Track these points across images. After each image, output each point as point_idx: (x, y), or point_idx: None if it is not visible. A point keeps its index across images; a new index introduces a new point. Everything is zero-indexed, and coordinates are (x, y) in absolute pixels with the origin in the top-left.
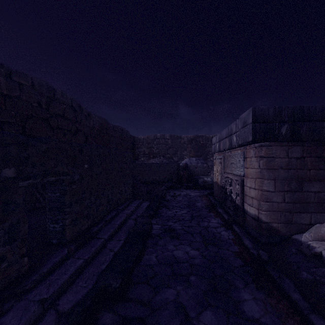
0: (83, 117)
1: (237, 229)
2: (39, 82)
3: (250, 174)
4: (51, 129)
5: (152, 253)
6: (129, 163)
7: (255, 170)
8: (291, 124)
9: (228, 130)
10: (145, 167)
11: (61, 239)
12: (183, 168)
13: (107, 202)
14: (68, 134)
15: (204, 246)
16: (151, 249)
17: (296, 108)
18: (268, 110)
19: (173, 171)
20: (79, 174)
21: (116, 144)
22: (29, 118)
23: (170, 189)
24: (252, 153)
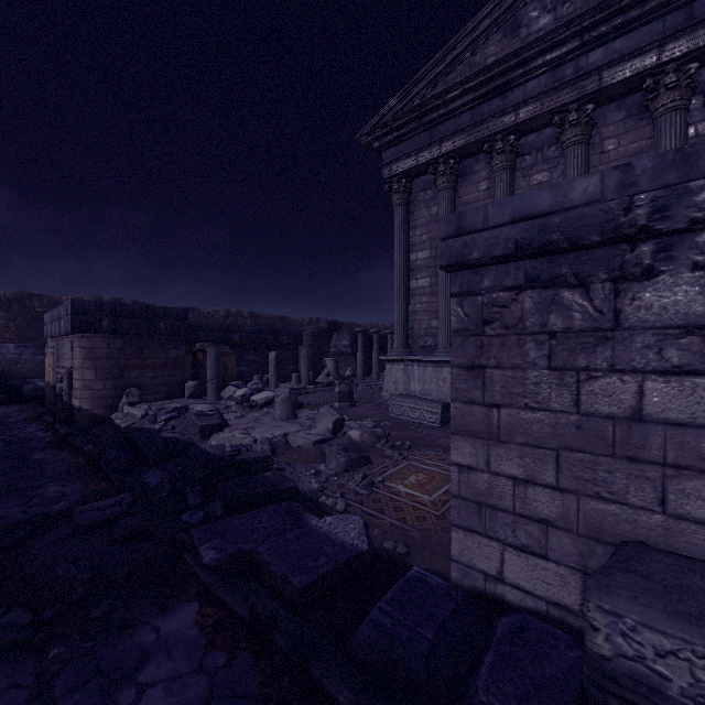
0: None
1: (60, 425)
2: None
3: (76, 365)
4: None
5: None
6: None
7: (80, 361)
8: (113, 318)
9: (59, 311)
10: None
11: None
12: None
13: None
14: None
15: (6, 446)
16: None
17: (118, 305)
18: (89, 303)
19: None
20: None
21: None
22: None
23: None
24: (77, 343)
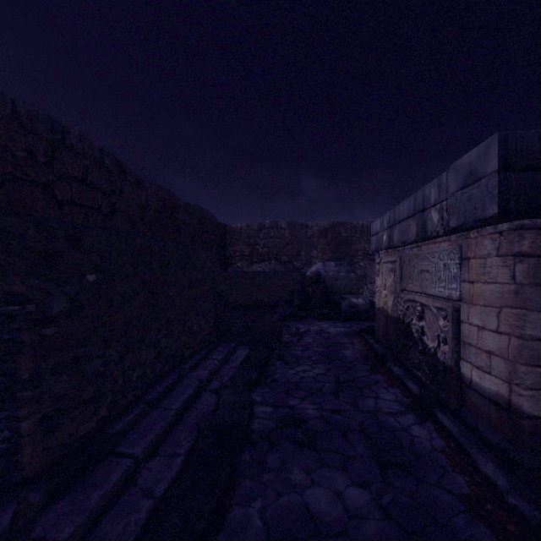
0: (126, 184)
1: (451, 423)
2: (31, 109)
3: (482, 296)
4: (57, 204)
5: (252, 499)
6: (208, 272)
7: (498, 288)
8: None
9: (414, 201)
10: (244, 278)
11: (6, 473)
12: (312, 280)
13: (155, 357)
14: (95, 216)
15: (378, 472)
16: (250, 483)
17: None
18: (540, 139)
19: (295, 286)
20: (70, 299)
21: (191, 238)
22: (6, 180)
23: (289, 319)
24: (489, 246)
